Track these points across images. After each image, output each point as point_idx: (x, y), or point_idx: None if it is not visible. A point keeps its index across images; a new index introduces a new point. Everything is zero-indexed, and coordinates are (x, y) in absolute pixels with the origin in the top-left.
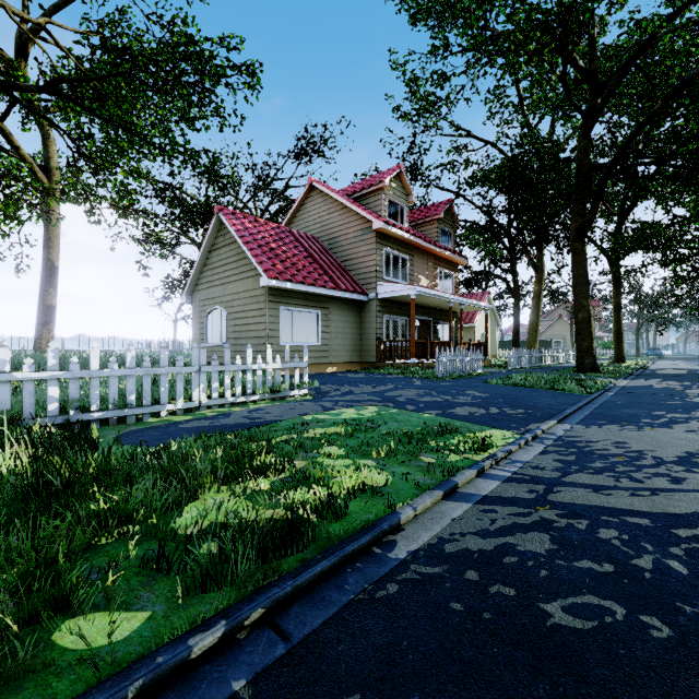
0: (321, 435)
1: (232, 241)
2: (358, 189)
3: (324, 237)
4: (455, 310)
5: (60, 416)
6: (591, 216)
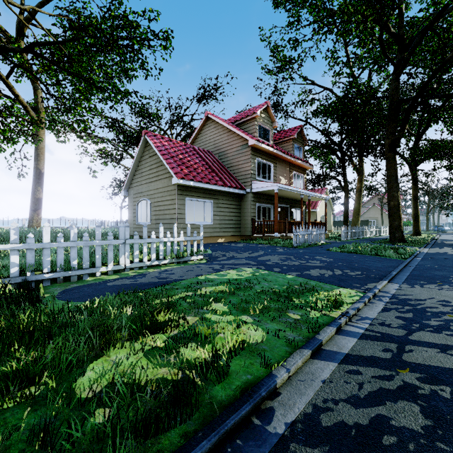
0: (210, 293)
1: (153, 154)
2: (239, 118)
3: (216, 151)
4: (305, 200)
5: (20, 277)
6: (400, 135)
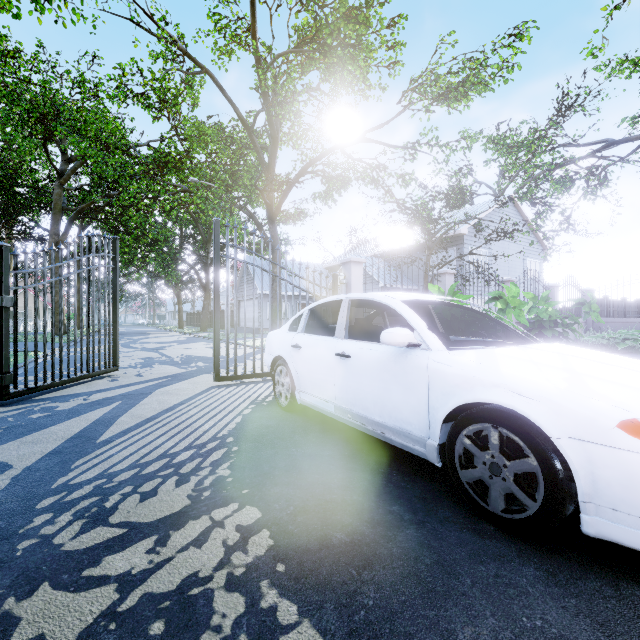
0: None
1: None
2: None
3: None
4: None
5: None
6: (64, 238)
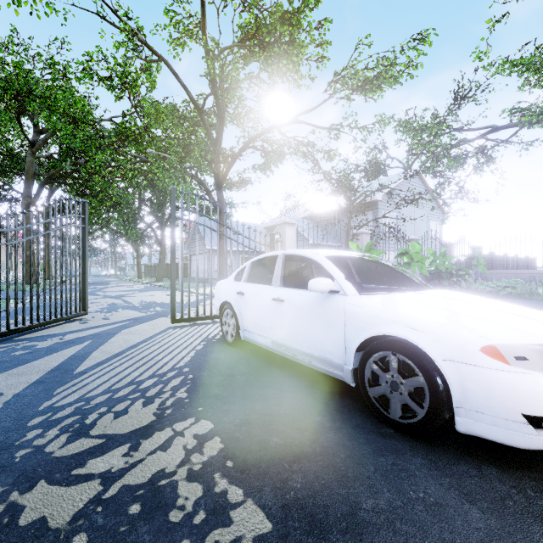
0: None
1: None
2: None
3: None
4: None
5: None
6: (36, 200)
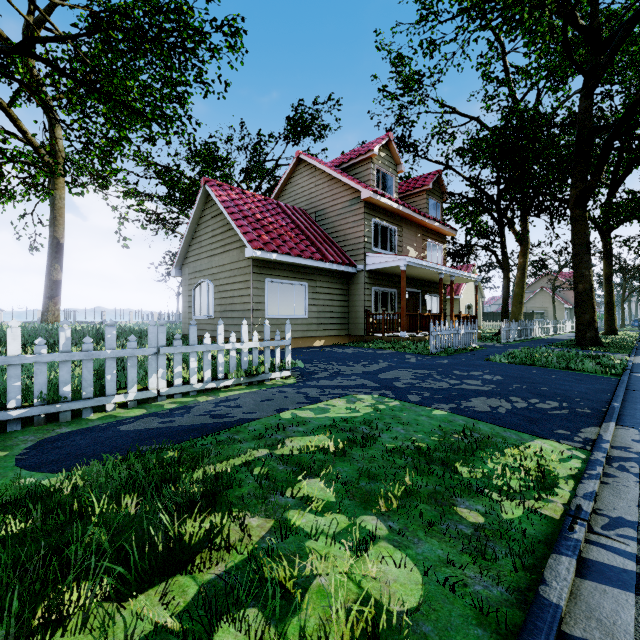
0: (300, 452)
1: (218, 213)
2: (346, 159)
3: (312, 209)
4: (444, 282)
5: None
6: (594, 181)
